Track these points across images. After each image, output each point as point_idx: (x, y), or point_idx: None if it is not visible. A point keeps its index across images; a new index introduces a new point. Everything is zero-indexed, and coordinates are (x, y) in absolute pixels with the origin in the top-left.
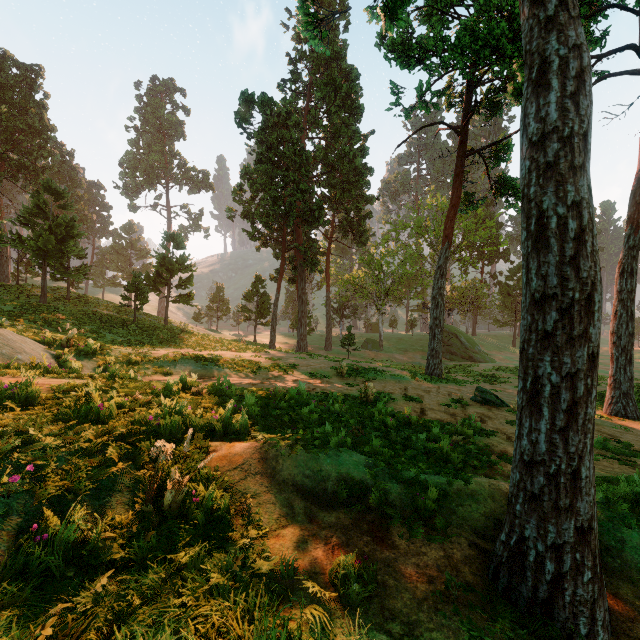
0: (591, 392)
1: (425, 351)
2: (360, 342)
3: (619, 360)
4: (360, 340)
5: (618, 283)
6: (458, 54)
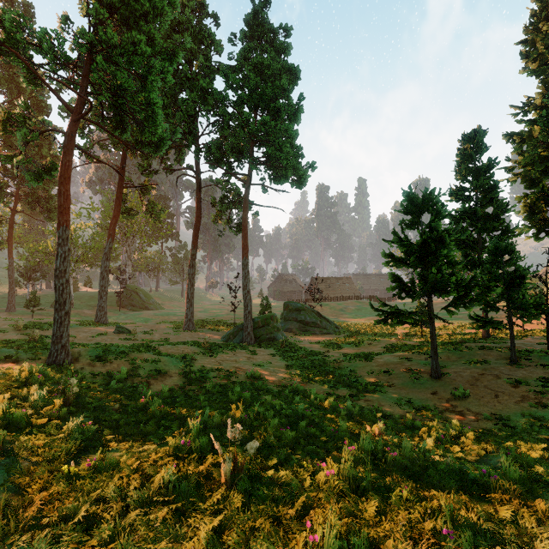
0: (66, 319)
1: (113, 305)
2: (51, 302)
3: (188, 305)
4: (51, 300)
5: (189, 270)
6: (110, 137)
